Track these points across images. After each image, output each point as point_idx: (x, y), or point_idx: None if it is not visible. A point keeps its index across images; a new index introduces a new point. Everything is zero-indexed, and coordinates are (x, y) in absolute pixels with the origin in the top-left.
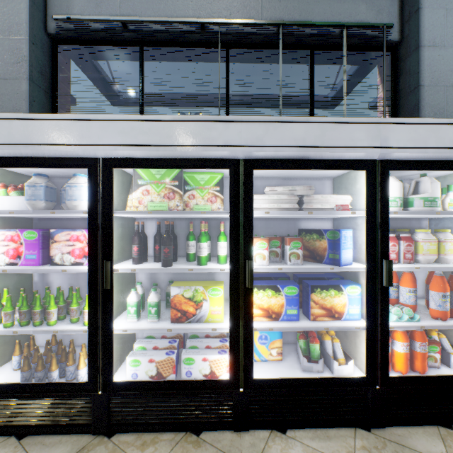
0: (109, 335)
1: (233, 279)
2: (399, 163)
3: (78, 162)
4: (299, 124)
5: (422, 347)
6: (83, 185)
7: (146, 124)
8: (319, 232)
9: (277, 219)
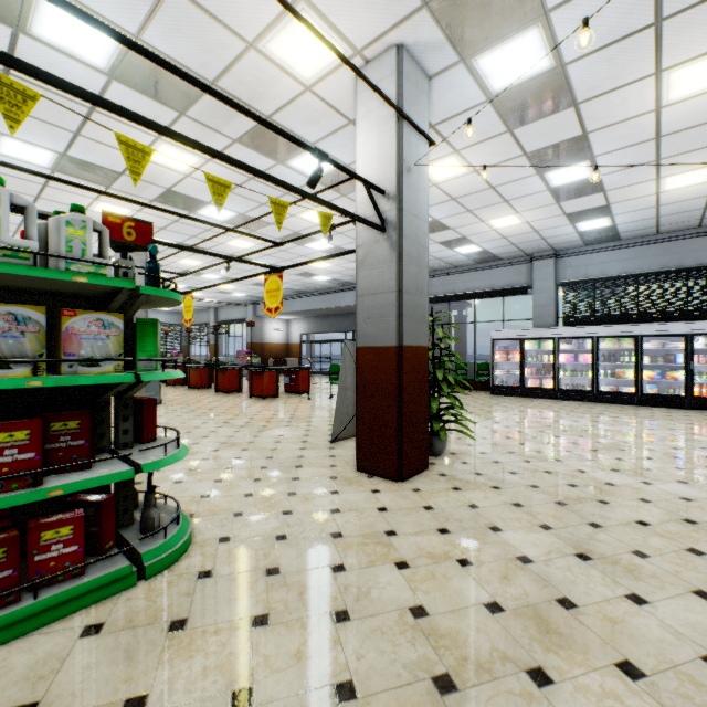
0: (597, 379)
1: (635, 366)
2: (697, 334)
3: (588, 337)
4: (658, 325)
5: None
6: (588, 342)
7: (608, 327)
8: (670, 354)
9: (659, 350)
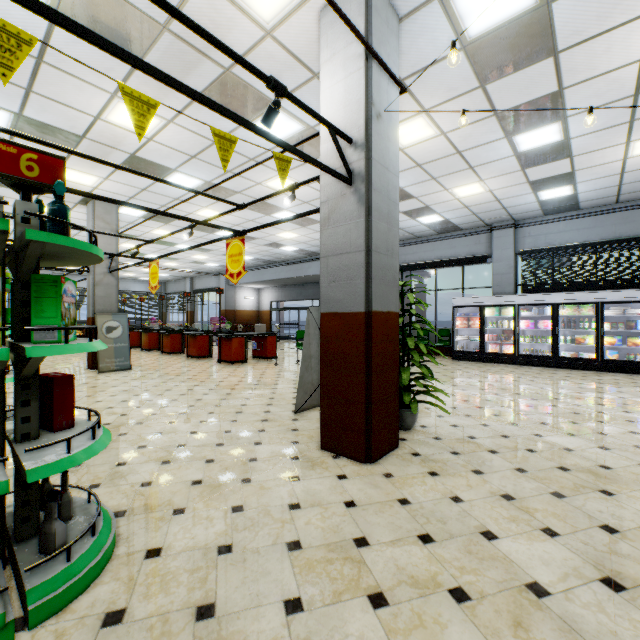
0: (557, 345)
1: (596, 332)
2: None
3: (548, 304)
4: (619, 292)
5: None
6: (548, 309)
7: (568, 294)
8: (631, 321)
9: (618, 316)
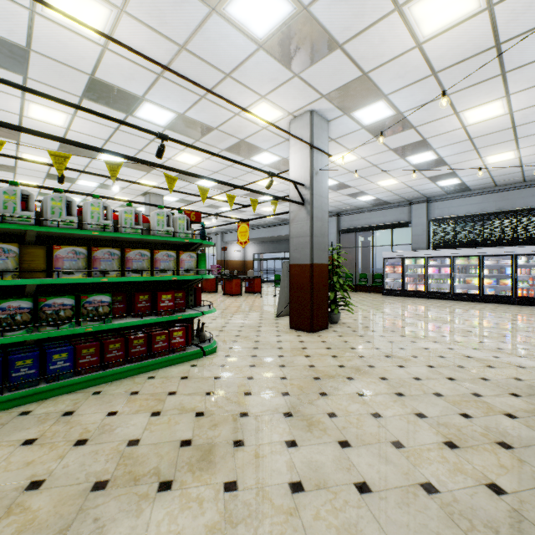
0: (453, 285)
1: (478, 276)
2: (519, 254)
3: (447, 257)
4: (493, 248)
5: (530, 292)
6: (447, 260)
7: (460, 250)
8: (502, 268)
9: (496, 265)
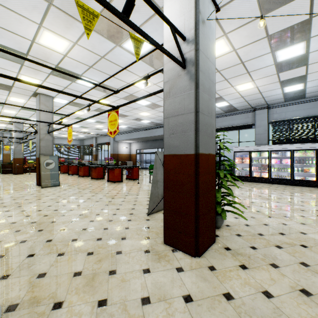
0: (293, 173)
1: (316, 166)
2: None
3: (288, 150)
4: None
5: None
6: (288, 153)
7: (300, 145)
8: None
9: None
